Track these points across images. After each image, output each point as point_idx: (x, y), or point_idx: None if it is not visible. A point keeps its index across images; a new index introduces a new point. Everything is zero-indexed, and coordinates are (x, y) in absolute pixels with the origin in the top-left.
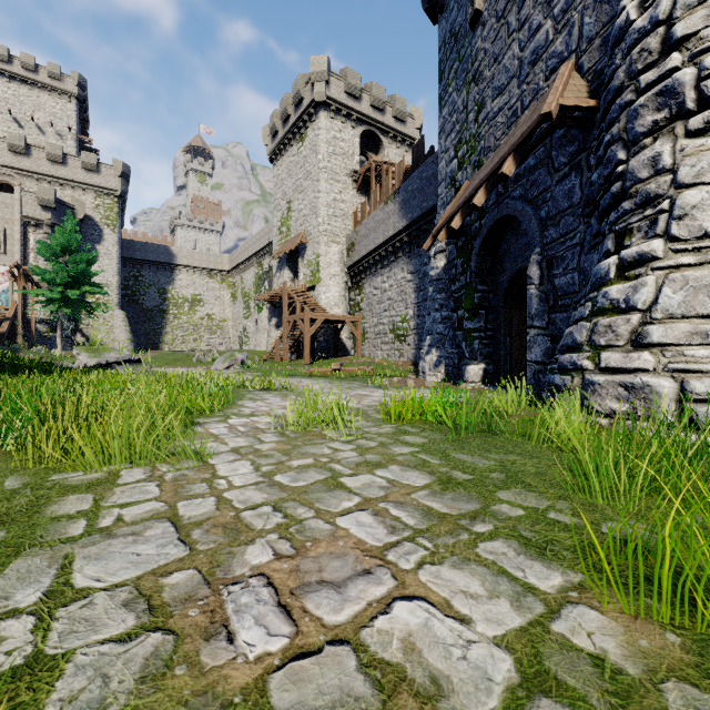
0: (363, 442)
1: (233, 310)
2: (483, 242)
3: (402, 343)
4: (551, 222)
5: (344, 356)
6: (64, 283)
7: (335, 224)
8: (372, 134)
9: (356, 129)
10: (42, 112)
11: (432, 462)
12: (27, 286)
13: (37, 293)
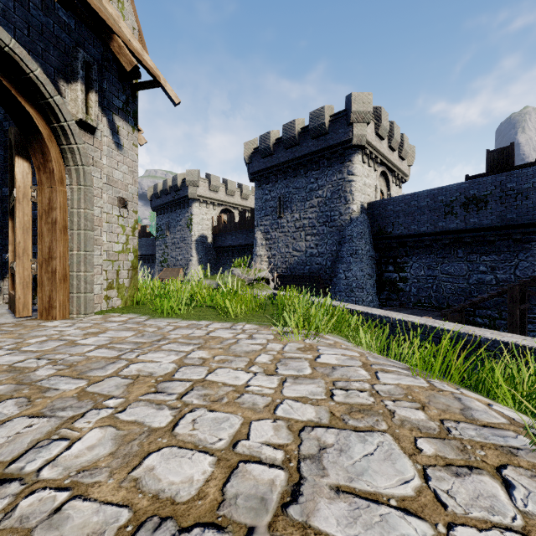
0: None
1: None
2: None
3: None
4: None
5: None
6: None
7: None
8: None
9: None
10: None
11: None
12: None
13: None
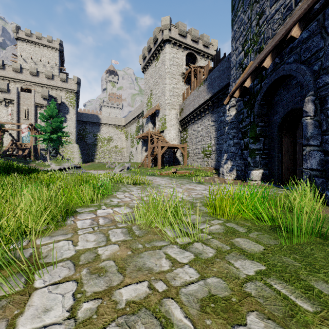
0: (199, 247)
1: (126, 143)
2: (263, 96)
3: (208, 158)
4: (324, 71)
5: (178, 165)
6: (50, 132)
7: (173, 100)
8: (192, 54)
9: (184, 52)
10: (44, 57)
11: (300, 305)
12: (36, 134)
13: (39, 136)
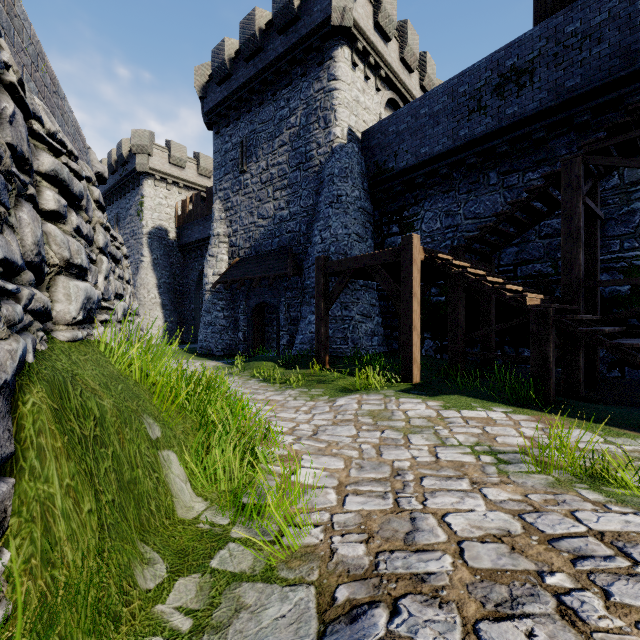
0: None
1: None
2: None
3: None
4: None
5: None
6: None
7: None
8: None
9: None
10: None
11: None
12: None
13: None
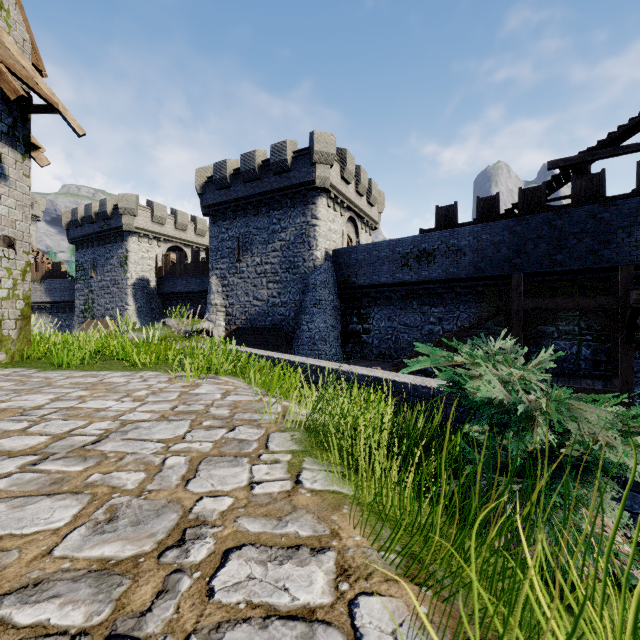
0: None
1: None
2: None
3: None
4: None
5: None
6: None
7: None
8: None
9: None
10: None
11: None
12: None
13: None
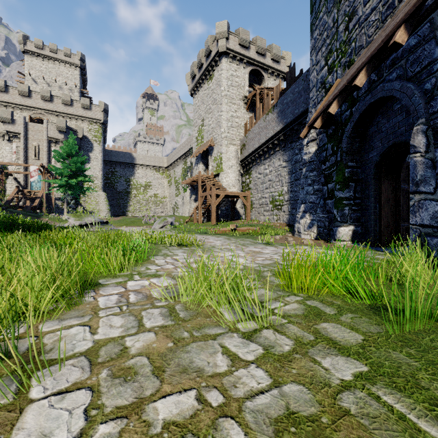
0: (270, 336)
1: (169, 191)
2: (354, 126)
3: (278, 210)
4: None
5: (238, 220)
6: (68, 175)
7: (232, 132)
8: (257, 72)
9: (246, 68)
10: (61, 77)
11: (425, 430)
12: (50, 178)
13: (53, 181)
